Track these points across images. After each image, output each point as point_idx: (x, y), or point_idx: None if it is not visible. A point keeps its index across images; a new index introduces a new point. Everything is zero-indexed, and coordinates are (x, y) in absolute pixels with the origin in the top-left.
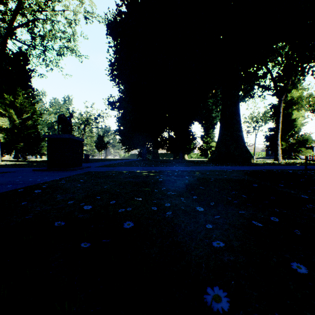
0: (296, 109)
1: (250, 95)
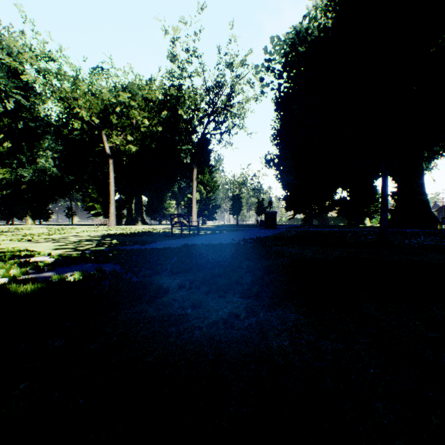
0: None
1: None
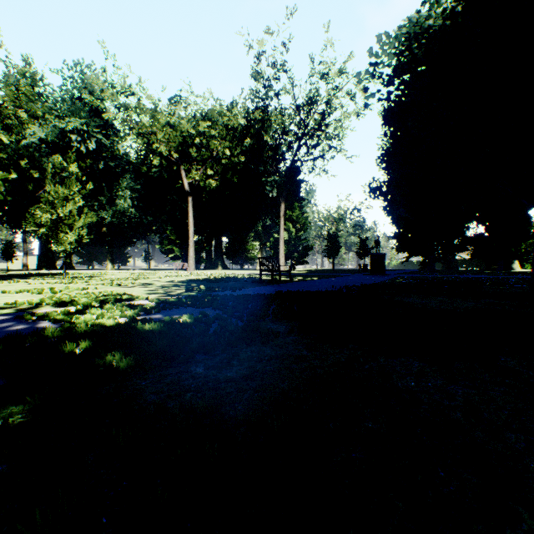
0: None
1: None
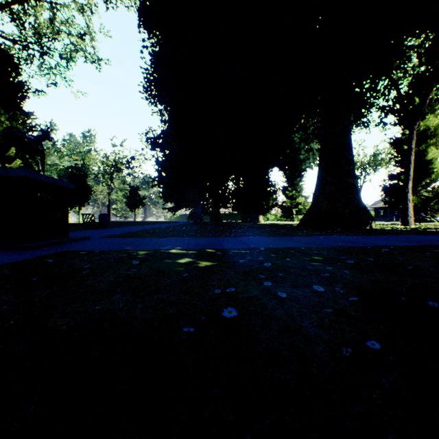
0: (432, 145)
1: (363, 123)
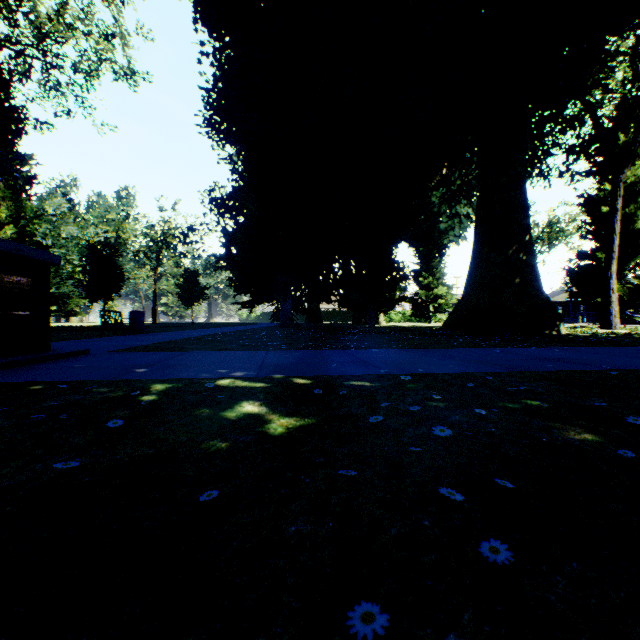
0: None
1: (541, 171)
